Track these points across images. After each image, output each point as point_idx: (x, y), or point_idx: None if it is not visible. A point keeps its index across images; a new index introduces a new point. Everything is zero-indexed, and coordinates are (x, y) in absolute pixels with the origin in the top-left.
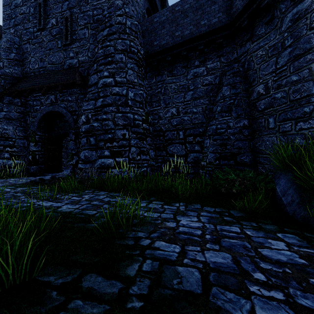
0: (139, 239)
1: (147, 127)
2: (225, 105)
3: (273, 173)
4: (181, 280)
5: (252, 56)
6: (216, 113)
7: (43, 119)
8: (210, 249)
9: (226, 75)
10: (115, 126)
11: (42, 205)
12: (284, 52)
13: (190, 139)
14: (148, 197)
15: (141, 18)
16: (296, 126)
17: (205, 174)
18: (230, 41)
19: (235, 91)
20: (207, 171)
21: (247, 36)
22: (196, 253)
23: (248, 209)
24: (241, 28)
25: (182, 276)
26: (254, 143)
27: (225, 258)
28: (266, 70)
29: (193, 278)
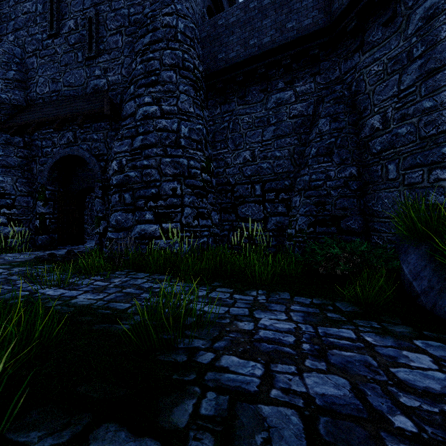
0: (195, 352)
1: (209, 178)
2: (323, 145)
3: (394, 246)
4: (269, 434)
5: (363, 74)
6: (309, 158)
7: (56, 168)
8: (313, 370)
9: (325, 102)
10: (161, 176)
11: (48, 294)
12: (411, 66)
13: (270, 195)
14: (210, 282)
15: (200, 21)
16: (430, 176)
17: (294, 248)
18: (330, 53)
19: (337, 126)
20: (296, 243)
21: (355, 43)
22: (290, 377)
23: (362, 300)
24: (346, 32)
25: (270, 427)
26: (366, 201)
27: (340, 387)
28: (384, 94)
29: (289, 429)
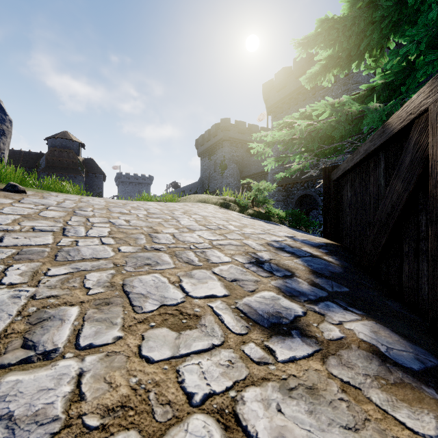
0: None
1: None
2: None
3: None
4: None
5: None
6: None
7: (298, 200)
8: None
9: None
10: None
11: None
12: None
13: None
14: None
15: None
16: None
17: None
18: None
19: None
20: None
21: None
22: None
23: None
24: None
25: None
26: None
27: None
28: None
29: None
